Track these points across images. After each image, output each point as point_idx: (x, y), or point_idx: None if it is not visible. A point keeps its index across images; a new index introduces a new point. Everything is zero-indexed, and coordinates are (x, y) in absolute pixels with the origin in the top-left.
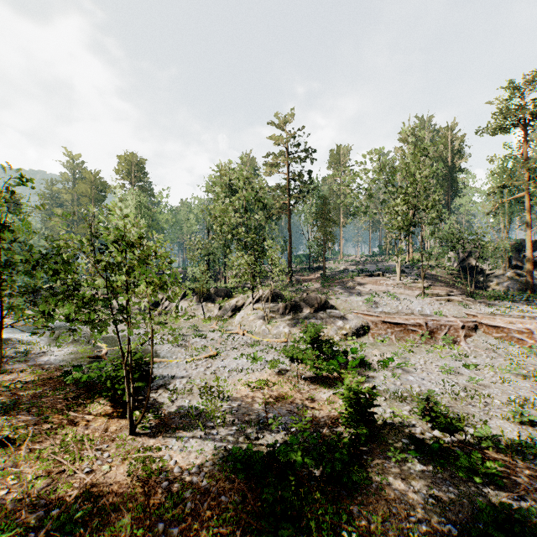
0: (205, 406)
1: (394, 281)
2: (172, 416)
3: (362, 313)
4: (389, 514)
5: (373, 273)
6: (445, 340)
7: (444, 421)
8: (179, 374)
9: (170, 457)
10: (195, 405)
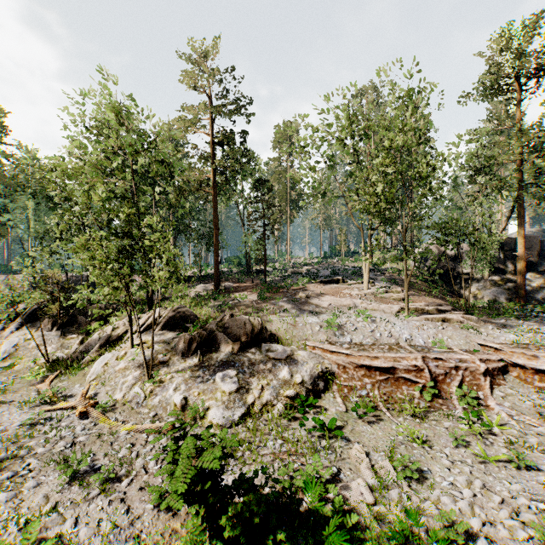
0: None
1: (361, 290)
2: None
3: (322, 347)
4: None
5: (331, 279)
6: (462, 397)
7: None
8: None
9: None
10: None
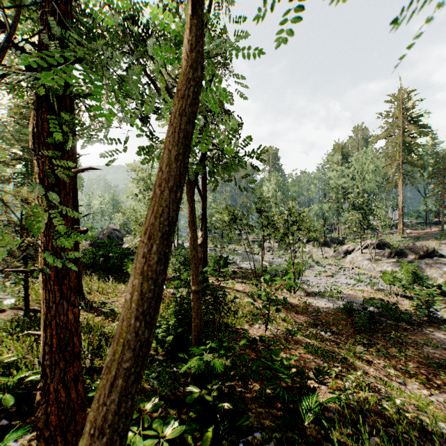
0: (327, 292)
1: None
2: (310, 293)
3: None
4: (425, 339)
5: None
6: None
7: None
8: (310, 280)
9: (313, 302)
10: (322, 292)
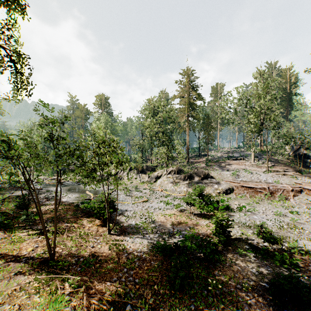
0: (143, 224)
1: (250, 163)
2: (127, 228)
3: (229, 181)
4: (234, 277)
5: (237, 158)
6: (280, 197)
7: (268, 237)
8: (129, 209)
9: (127, 244)
10: (138, 223)
